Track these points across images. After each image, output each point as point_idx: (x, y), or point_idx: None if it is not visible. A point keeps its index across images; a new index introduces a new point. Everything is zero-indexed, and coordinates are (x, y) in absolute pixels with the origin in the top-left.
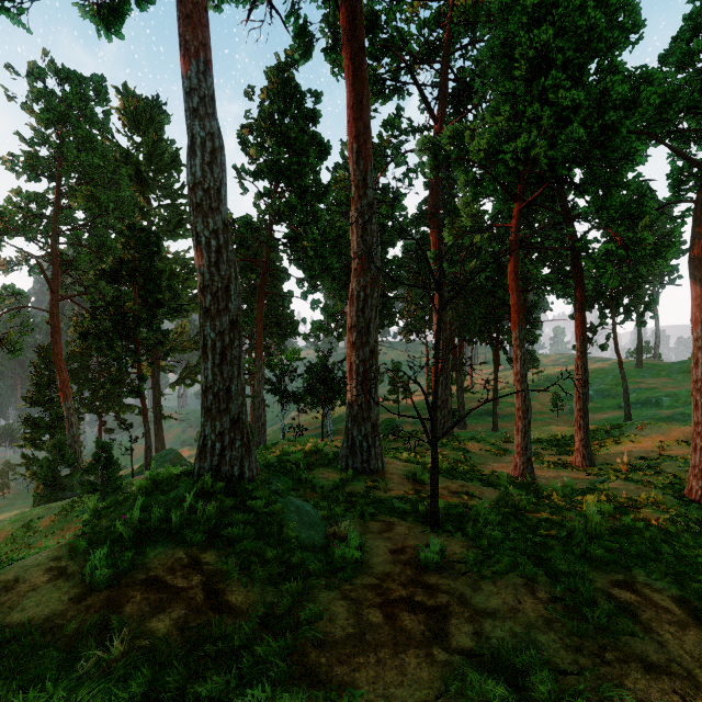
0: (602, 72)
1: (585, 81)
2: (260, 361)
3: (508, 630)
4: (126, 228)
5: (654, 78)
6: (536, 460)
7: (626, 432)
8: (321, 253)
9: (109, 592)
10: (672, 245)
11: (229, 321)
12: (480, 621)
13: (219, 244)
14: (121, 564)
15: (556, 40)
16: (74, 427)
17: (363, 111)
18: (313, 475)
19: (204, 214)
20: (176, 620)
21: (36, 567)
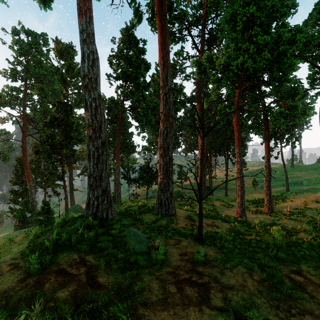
0: (278, 28)
1: (270, 32)
2: (118, 164)
3: (240, 296)
4: (56, 103)
5: (303, 30)
6: (246, 209)
7: (288, 197)
8: (146, 114)
9: (38, 277)
10: (311, 108)
11: (101, 142)
12: (226, 291)
13: (96, 105)
14: (45, 262)
15: (256, 12)
16: (33, 194)
17: (166, 45)
18: (142, 217)
19: (89, 90)
20: (71, 292)
21: (4, 263)
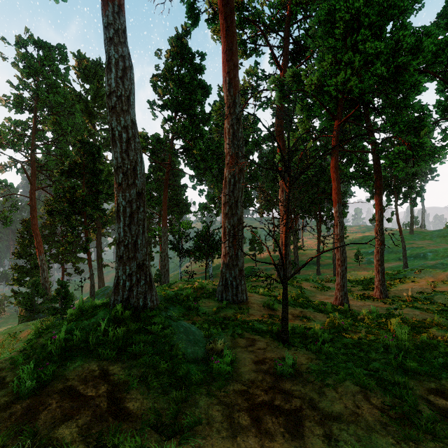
0: (395, 31)
1: (383, 37)
2: (165, 229)
3: (352, 433)
4: (78, 142)
5: (432, 33)
6: (349, 294)
7: (408, 275)
8: (205, 158)
9: (31, 401)
10: (444, 147)
11: (136, 193)
12: (329, 424)
13: (129, 136)
14: (44, 376)
15: (364, 8)
16: (45, 272)
17: (233, 55)
18: (198, 304)
19: (117, 114)
20: (80, 426)
21: None
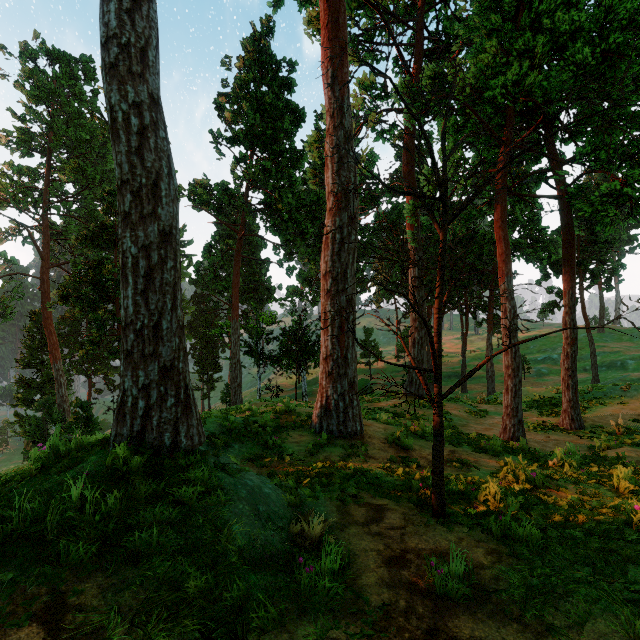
0: None
1: (580, 9)
2: (236, 323)
3: None
4: (107, 194)
5: None
6: None
7: (610, 393)
8: (296, 218)
9: None
10: None
11: (159, 233)
12: None
13: (144, 123)
14: None
15: None
16: (62, 387)
17: (339, 30)
18: (282, 439)
19: (120, 79)
20: None
21: None
